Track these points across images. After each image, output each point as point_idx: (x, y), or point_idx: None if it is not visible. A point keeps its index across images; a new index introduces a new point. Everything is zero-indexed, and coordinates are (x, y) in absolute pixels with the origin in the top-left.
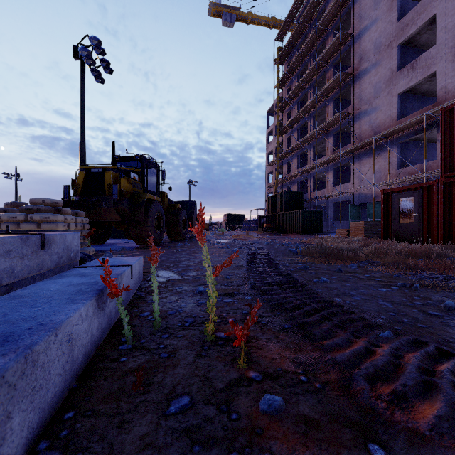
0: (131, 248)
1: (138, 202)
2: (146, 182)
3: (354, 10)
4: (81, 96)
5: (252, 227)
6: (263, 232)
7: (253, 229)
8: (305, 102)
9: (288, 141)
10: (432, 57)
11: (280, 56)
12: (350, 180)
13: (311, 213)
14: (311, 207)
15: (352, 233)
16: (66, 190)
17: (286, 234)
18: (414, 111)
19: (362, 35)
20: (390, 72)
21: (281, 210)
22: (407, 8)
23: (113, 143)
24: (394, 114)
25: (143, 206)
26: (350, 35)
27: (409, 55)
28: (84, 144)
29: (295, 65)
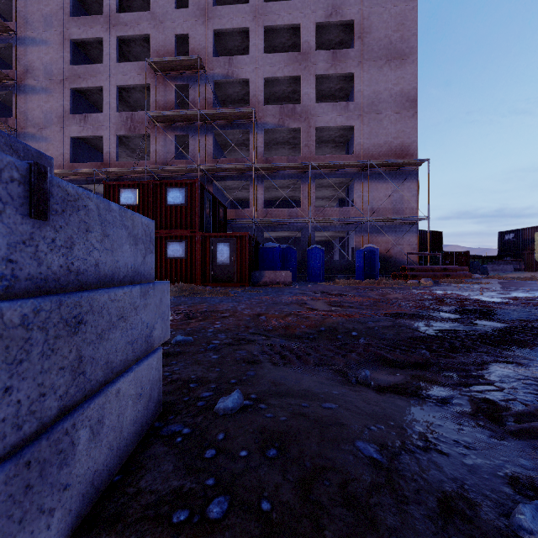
0: None
1: None
2: None
3: (18, 4)
4: None
5: None
6: None
7: None
8: None
9: None
10: (101, 122)
11: None
12: None
13: None
14: None
15: None
16: None
17: None
18: (86, 159)
19: (29, 44)
20: (63, 110)
21: None
22: (80, 58)
23: None
24: (67, 155)
25: None
26: (12, 31)
27: (81, 103)
28: None
29: None
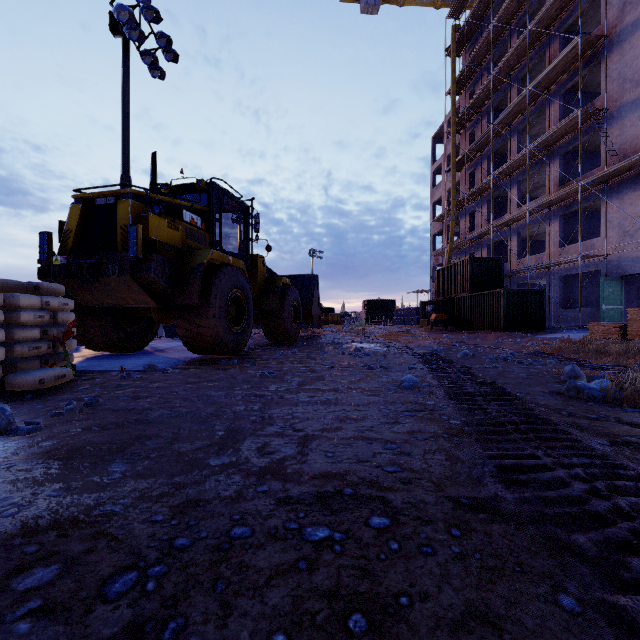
0: (173, 364)
1: (190, 266)
2: (220, 233)
3: None
4: (123, 96)
5: (408, 320)
6: (430, 327)
7: (410, 322)
8: (501, 111)
9: (470, 178)
10: None
11: (456, 41)
12: (592, 236)
13: (523, 295)
14: (513, 285)
15: (636, 332)
16: (43, 242)
17: (472, 332)
18: None
19: None
20: None
21: (462, 291)
22: None
23: (152, 155)
24: None
25: (200, 275)
26: None
27: None
28: (127, 178)
29: (484, 49)
